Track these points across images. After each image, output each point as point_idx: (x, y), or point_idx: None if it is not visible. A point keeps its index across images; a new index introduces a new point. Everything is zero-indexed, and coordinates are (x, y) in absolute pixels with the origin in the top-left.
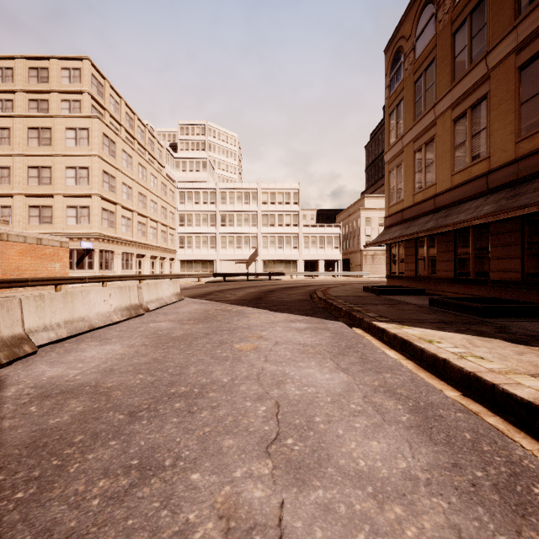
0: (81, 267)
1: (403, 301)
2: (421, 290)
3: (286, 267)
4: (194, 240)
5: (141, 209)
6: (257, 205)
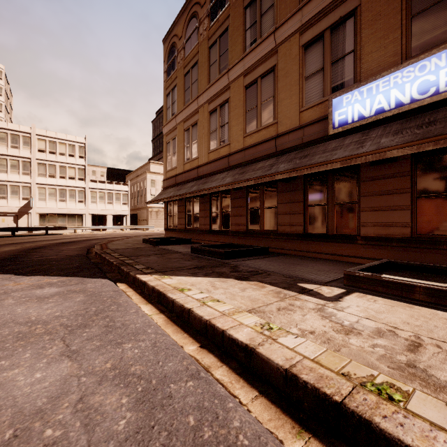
0: None
1: (173, 250)
2: (188, 239)
3: (70, 221)
4: None
5: None
6: (30, 151)
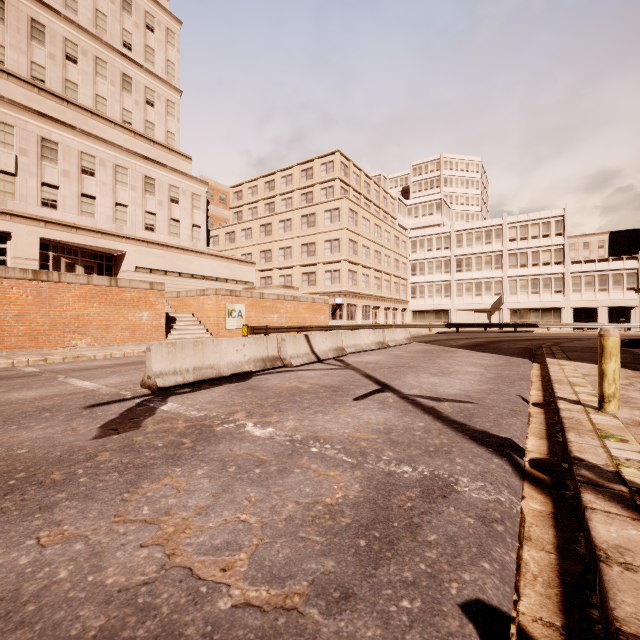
0: (334, 318)
1: (636, 352)
2: None
3: (544, 317)
4: (426, 289)
5: (377, 265)
6: (501, 243)
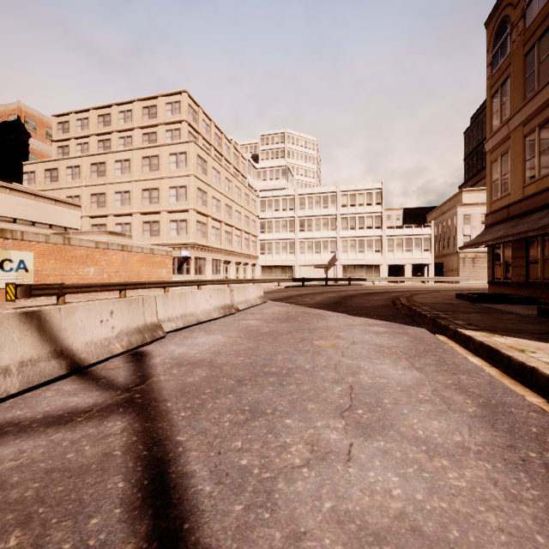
0: (180, 272)
1: (505, 310)
2: (532, 298)
3: (368, 272)
4: (273, 246)
5: (228, 219)
6: (336, 208)
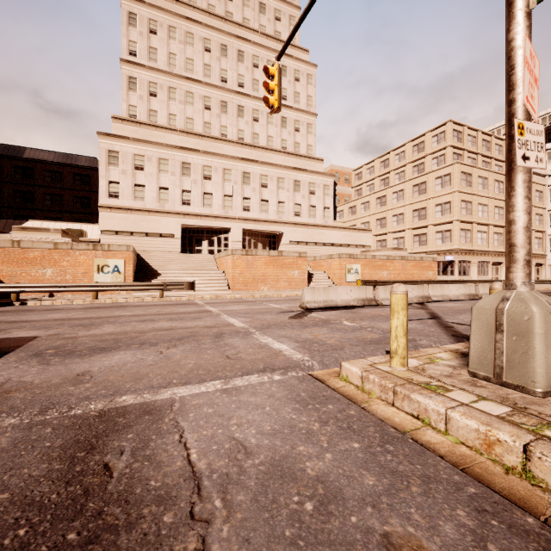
0: (445, 274)
1: None
2: None
3: None
4: None
5: (497, 220)
6: None
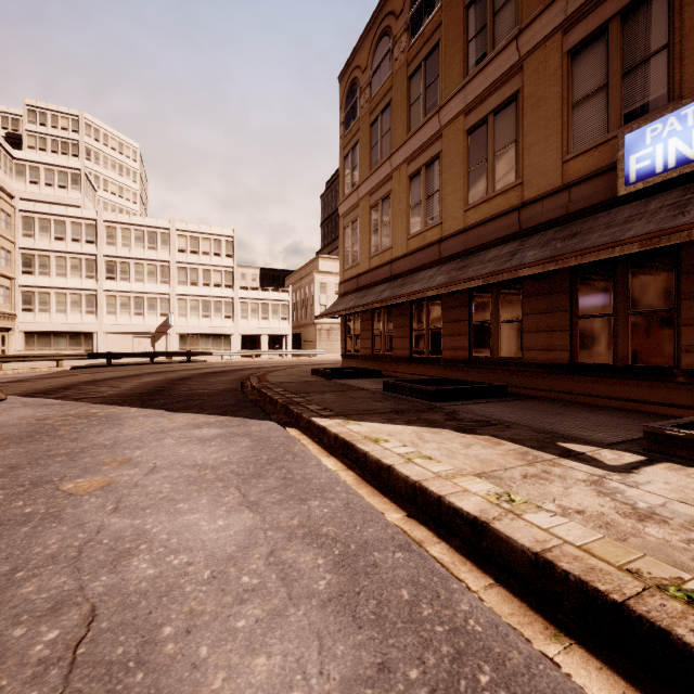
0: None
1: (356, 386)
2: (377, 371)
3: (215, 344)
4: (53, 299)
5: None
6: (169, 252)
